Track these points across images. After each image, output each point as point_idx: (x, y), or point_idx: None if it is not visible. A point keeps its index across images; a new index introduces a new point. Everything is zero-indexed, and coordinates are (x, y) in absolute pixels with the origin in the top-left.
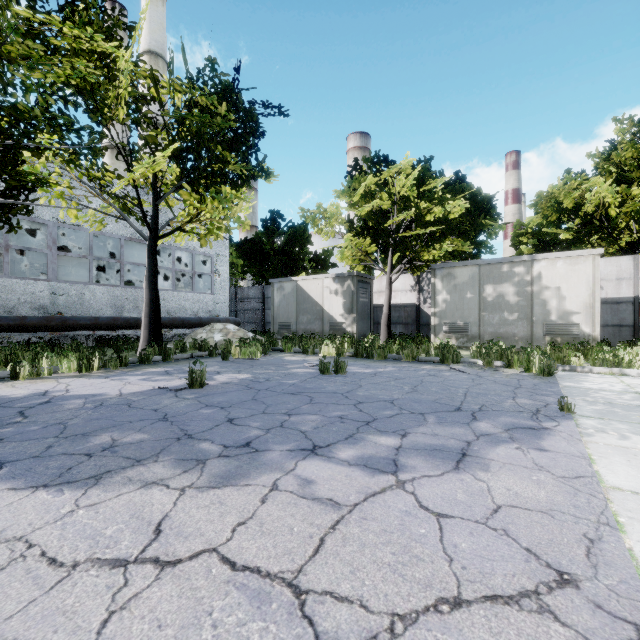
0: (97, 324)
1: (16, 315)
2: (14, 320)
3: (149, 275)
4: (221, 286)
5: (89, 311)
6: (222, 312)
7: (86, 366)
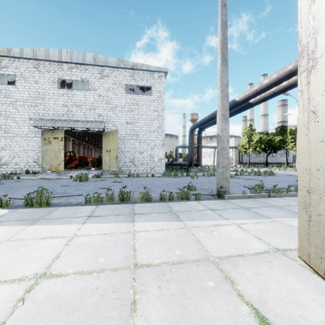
0: (273, 163)
1: (260, 162)
2: (265, 163)
3: (286, 157)
4: (290, 155)
5: (268, 161)
6: (290, 161)
7: (286, 167)
